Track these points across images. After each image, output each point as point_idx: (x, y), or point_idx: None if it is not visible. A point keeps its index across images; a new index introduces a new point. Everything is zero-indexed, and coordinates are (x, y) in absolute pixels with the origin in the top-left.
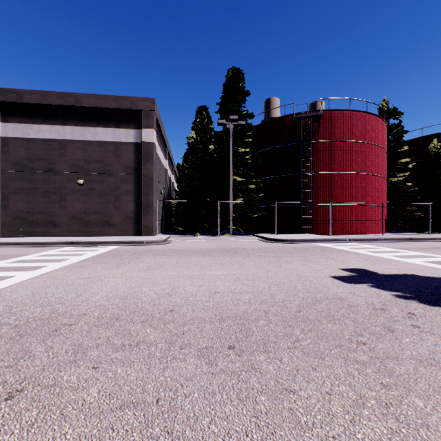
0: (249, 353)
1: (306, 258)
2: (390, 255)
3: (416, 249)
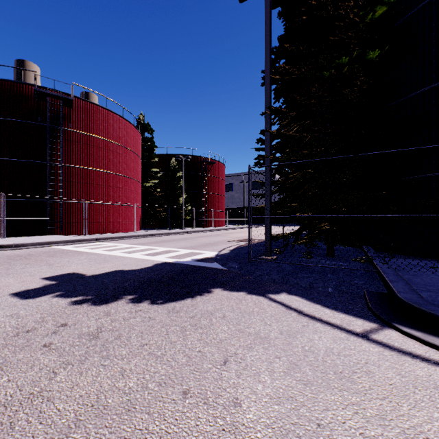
0: None
1: (9, 269)
2: (122, 251)
3: (149, 243)
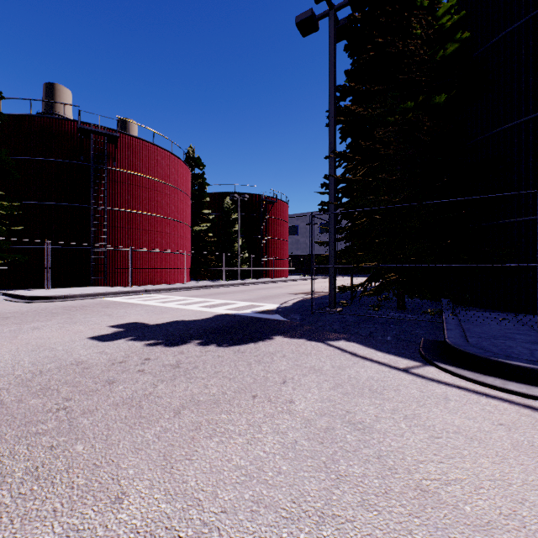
0: None
1: (73, 318)
2: (177, 303)
3: (203, 295)
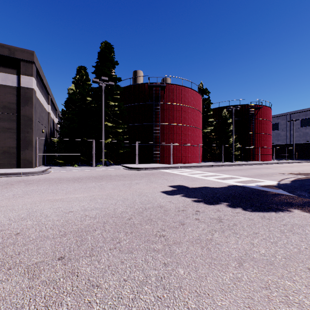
0: (75, 260)
1: (150, 180)
2: (199, 175)
3: (213, 171)
